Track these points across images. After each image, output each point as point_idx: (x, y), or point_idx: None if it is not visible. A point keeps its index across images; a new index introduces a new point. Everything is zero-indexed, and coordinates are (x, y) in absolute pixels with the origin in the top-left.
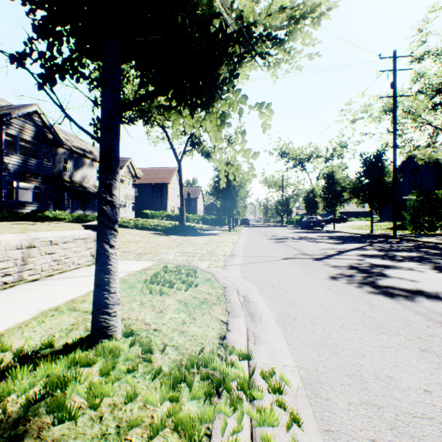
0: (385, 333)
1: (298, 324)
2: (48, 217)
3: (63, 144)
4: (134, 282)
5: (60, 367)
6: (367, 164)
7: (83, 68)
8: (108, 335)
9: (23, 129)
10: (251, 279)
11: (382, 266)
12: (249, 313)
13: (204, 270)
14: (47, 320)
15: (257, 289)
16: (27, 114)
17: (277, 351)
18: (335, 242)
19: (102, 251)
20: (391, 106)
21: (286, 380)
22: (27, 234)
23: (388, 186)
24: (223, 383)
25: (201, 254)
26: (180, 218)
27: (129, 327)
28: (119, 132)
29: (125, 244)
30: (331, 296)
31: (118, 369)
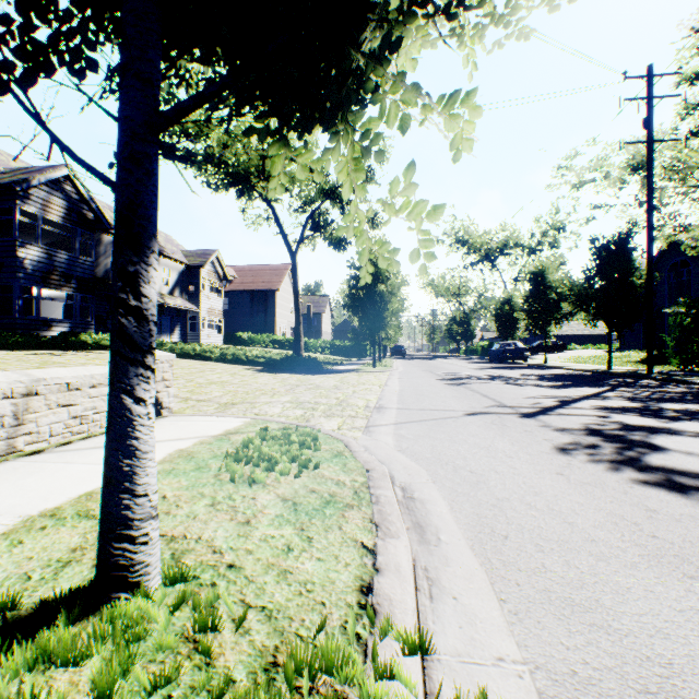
0: (697, 578)
1: (512, 552)
2: (86, 344)
3: (110, 228)
4: (206, 457)
5: (9, 669)
6: (603, 254)
7: (94, 51)
8: (129, 583)
9: (47, 204)
10: (415, 452)
11: (647, 430)
12: (415, 525)
13: (331, 435)
14: (30, 538)
15: (426, 473)
16: (55, 180)
17: (480, 620)
18: (551, 384)
19: (118, 409)
20: (642, 159)
21: None
22: (24, 372)
23: (638, 291)
24: None
25: (327, 405)
26: (295, 345)
27: (176, 564)
28: (155, 168)
29: (203, 387)
30: (567, 489)
31: (135, 676)
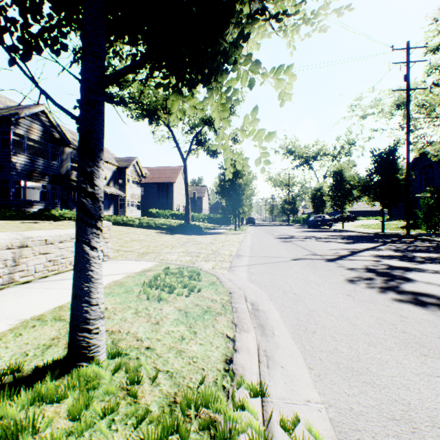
0: (428, 356)
1: (318, 341)
2: (55, 216)
3: (69, 144)
4: (131, 285)
5: (19, 404)
6: (378, 160)
7: (65, 38)
8: (87, 357)
9: (30, 129)
10: (260, 282)
11: (404, 269)
12: (259, 325)
13: (208, 272)
14: (26, 332)
15: (267, 295)
16: (35, 114)
17: (297, 379)
18: (345, 241)
19: (81, 253)
20: (403, 100)
21: (317, 436)
22: (19, 233)
23: (401, 183)
24: (229, 437)
25: (205, 254)
26: (185, 217)
27: (115, 346)
28: (103, 109)
29: (128, 243)
30: (353, 304)
31: (93, 408)
